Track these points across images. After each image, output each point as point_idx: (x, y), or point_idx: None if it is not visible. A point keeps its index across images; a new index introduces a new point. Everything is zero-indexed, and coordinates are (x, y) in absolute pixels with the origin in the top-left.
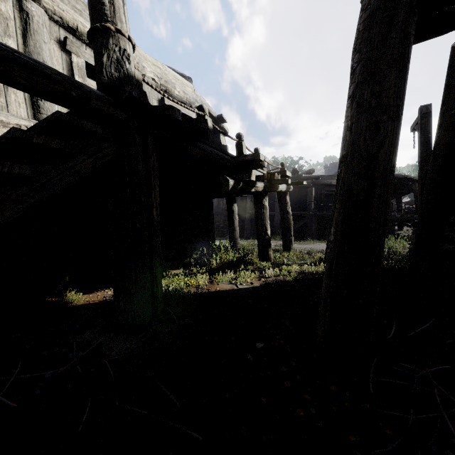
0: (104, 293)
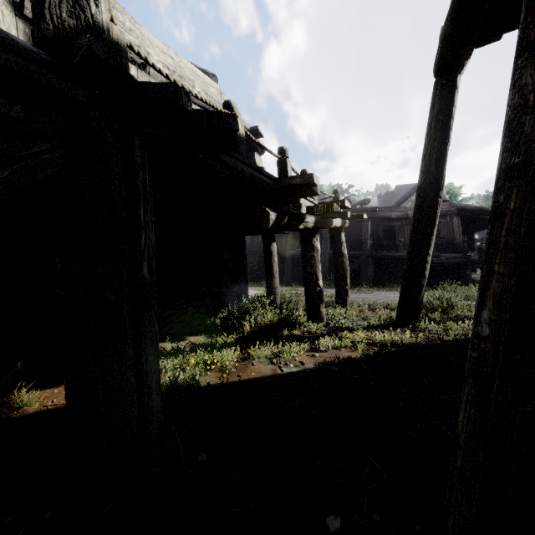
0: None
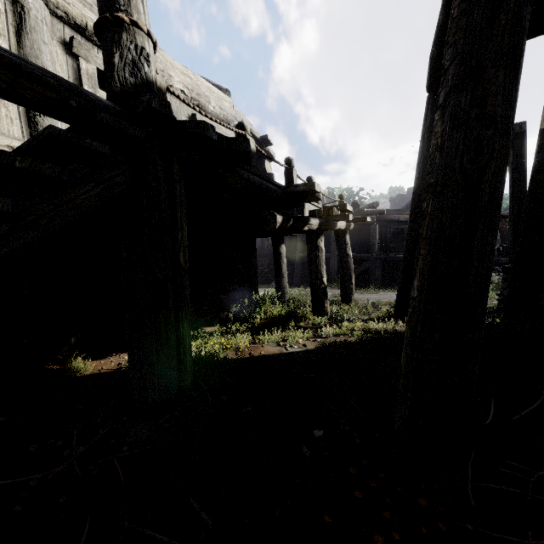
0: (119, 358)
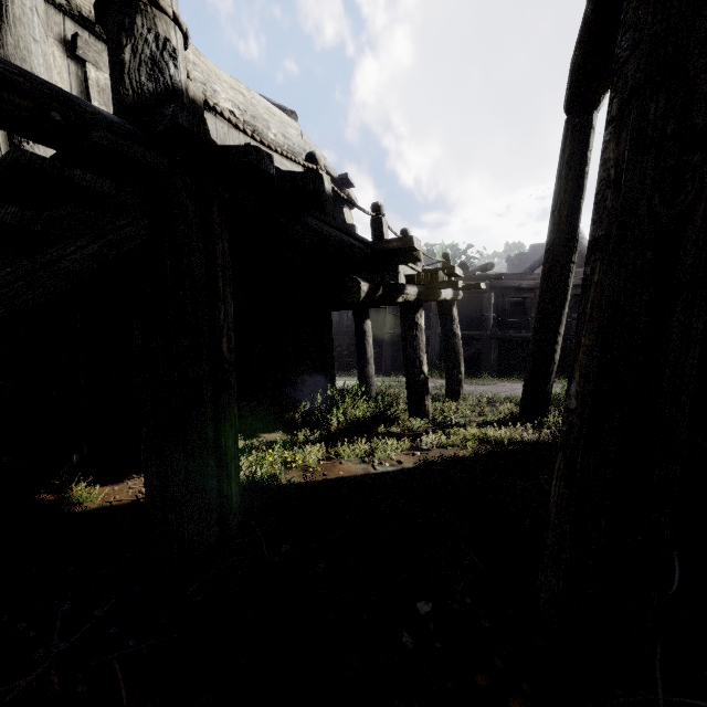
0: (141, 482)
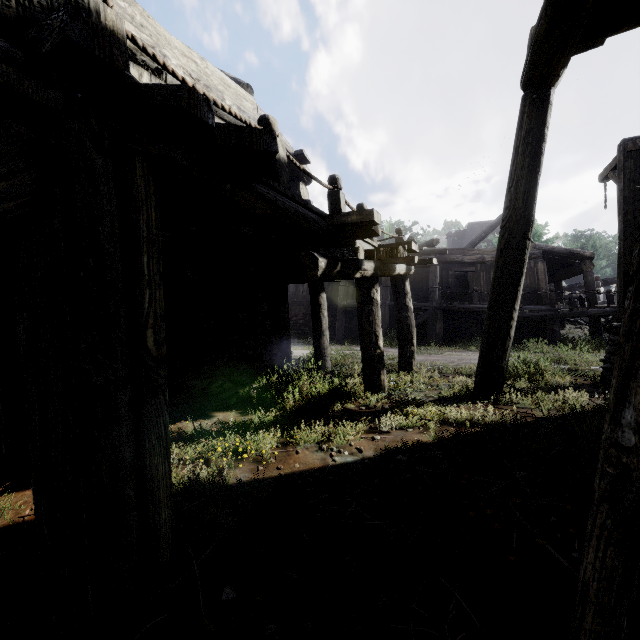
0: None
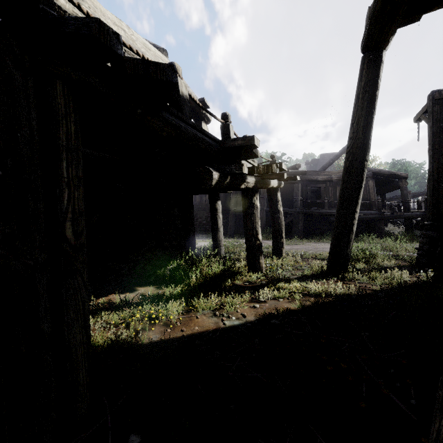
0: None
